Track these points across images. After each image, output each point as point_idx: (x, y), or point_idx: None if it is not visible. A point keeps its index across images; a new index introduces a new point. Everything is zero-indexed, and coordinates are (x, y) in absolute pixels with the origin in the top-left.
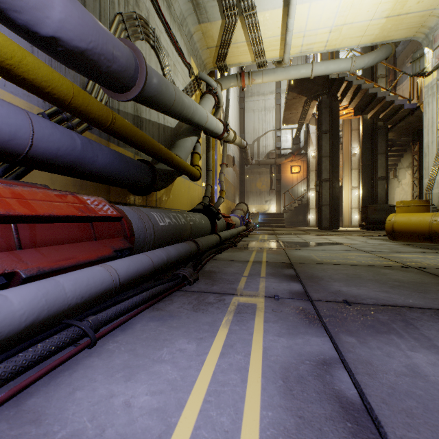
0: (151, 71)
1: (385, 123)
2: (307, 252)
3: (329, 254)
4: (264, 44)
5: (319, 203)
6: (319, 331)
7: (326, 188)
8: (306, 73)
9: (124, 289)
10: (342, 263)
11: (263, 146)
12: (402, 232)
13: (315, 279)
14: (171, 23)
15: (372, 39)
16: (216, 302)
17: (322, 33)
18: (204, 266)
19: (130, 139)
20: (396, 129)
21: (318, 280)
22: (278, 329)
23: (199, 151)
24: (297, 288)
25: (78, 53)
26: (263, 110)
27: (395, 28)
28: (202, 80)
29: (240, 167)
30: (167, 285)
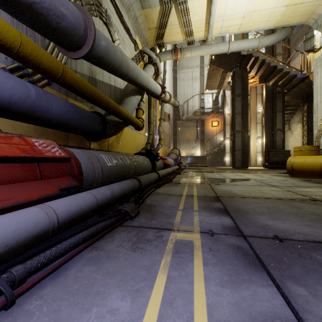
0: (100, 34)
1: (282, 88)
2: (229, 187)
3: (247, 189)
4: (192, 26)
5: (233, 148)
6: (263, 278)
7: (238, 137)
8: (225, 49)
9: (64, 228)
10: (260, 196)
11: (191, 106)
12: (300, 171)
13: (241, 212)
14: (120, 7)
15: (274, 23)
16: (154, 239)
17: (237, 18)
18: (145, 200)
19: (81, 91)
20: (291, 93)
21: (245, 213)
22: (219, 275)
23: (142, 108)
24: (228, 222)
25: (26, 4)
26: (191, 79)
27: (292, 15)
28: (145, 53)
29: (174, 122)
30: (108, 221)
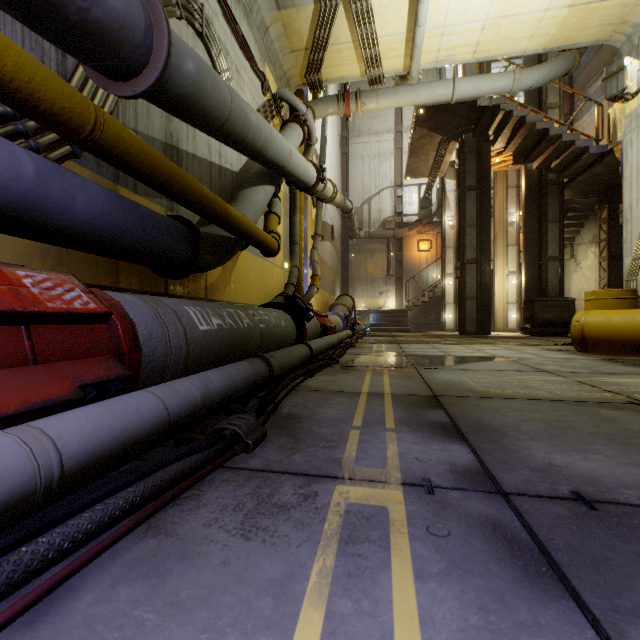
0: (183, 46)
1: (560, 175)
2: (457, 375)
3: (495, 379)
4: (380, 46)
5: (462, 295)
6: (570, 618)
7: (471, 272)
8: (445, 95)
9: (80, 481)
10: (524, 395)
11: (377, 210)
12: (599, 340)
13: (490, 434)
14: (232, 3)
15: (545, 42)
16: (297, 502)
17: (469, 31)
18: (280, 404)
19: (141, 169)
20: (576, 185)
21: (498, 435)
22: (457, 611)
23: (277, 211)
24: (463, 458)
25: None
26: (376, 157)
27: (582, 25)
28: (284, 101)
29: (342, 242)
30: (192, 459)
